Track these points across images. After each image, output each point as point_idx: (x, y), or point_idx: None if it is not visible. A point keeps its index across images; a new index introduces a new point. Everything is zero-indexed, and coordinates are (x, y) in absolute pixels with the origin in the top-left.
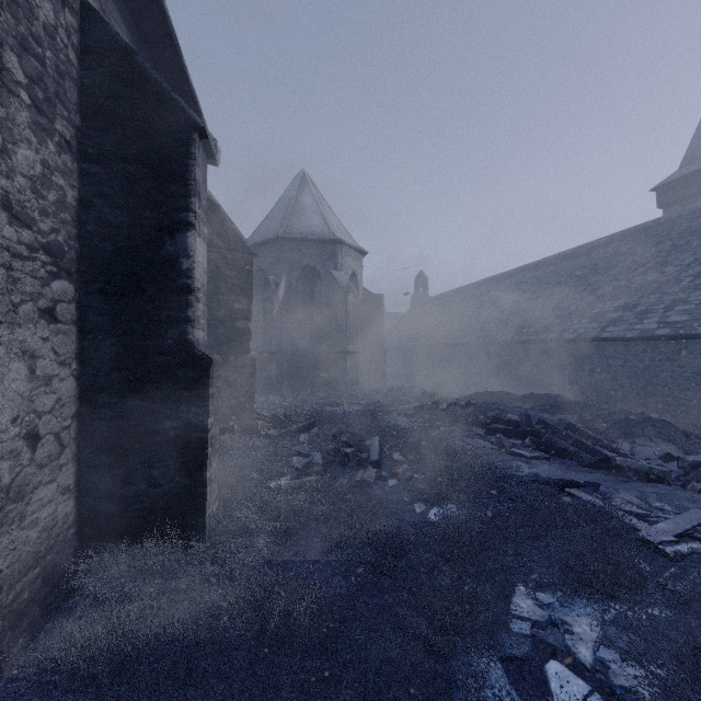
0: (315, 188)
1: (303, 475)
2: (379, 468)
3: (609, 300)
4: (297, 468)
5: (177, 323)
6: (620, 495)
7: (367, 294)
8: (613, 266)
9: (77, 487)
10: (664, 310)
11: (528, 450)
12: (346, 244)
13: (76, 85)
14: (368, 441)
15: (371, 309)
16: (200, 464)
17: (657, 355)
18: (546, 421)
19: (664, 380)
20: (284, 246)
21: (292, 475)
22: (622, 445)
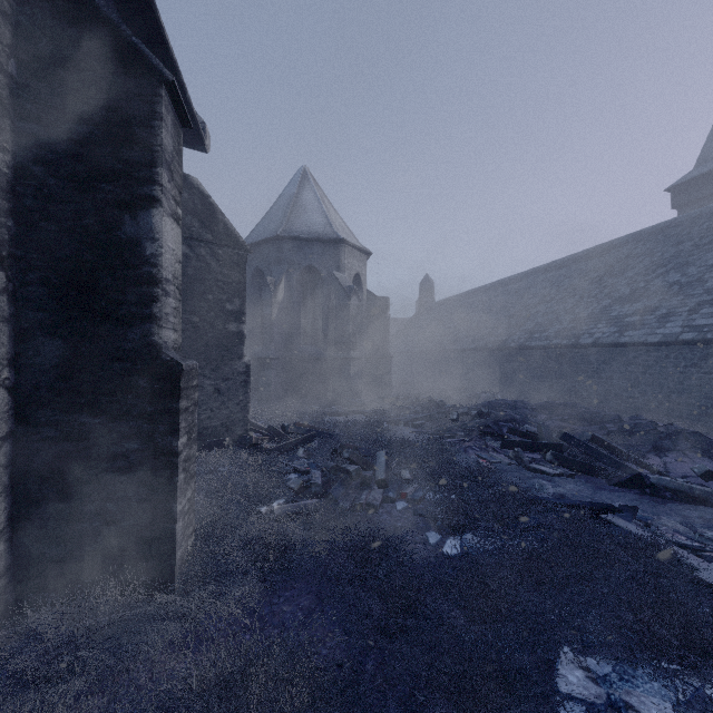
0: (317, 186)
1: (300, 498)
2: (386, 488)
3: (627, 303)
4: (293, 489)
5: (140, 321)
6: (662, 521)
7: (371, 296)
8: (630, 268)
9: (10, 527)
10: (688, 313)
11: (550, 466)
12: (349, 244)
13: (8, 23)
14: (373, 456)
15: (376, 313)
16: (169, 495)
17: (682, 361)
18: (568, 433)
19: (689, 388)
20: (283, 246)
21: (288, 498)
22: (654, 460)
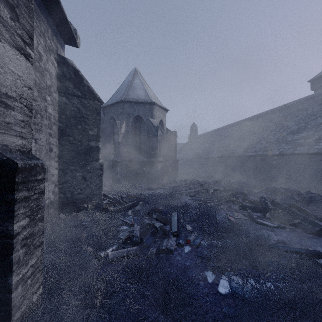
0: (142, 77)
1: (126, 244)
2: (177, 237)
3: (296, 133)
4: (122, 239)
5: None
6: None
7: (168, 131)
8: (296, 116)
9: None
10: None
11: (269, 221)
12: (157, 105)
13: None
14: (170, 215)
15: (170, 139)
16: (5, 270)
17: None
18: (277, 202)
19: None
20: (124, 105)
21: (118, 245)
22: None
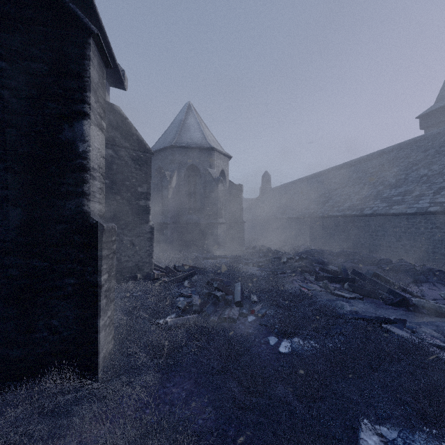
0: (197, 114)
1: (185, 313)
2: (241, 307)
3: (394, 188)
4: (180, 308)
5: (75, 196)
6: (423, 329)
7: (231, 184)
8: (395, 166)
9: None
10: (433, 194)
11: (347, 292)
12: (218, 151)
13: None
14: (233, 286)
15: (234, 194)
16: (94, 314)
17: (429, 225)
18: (358, 271)
19: (434, 242)
20: (175, 152)
21: (177, 314)
22: (414, 288)
